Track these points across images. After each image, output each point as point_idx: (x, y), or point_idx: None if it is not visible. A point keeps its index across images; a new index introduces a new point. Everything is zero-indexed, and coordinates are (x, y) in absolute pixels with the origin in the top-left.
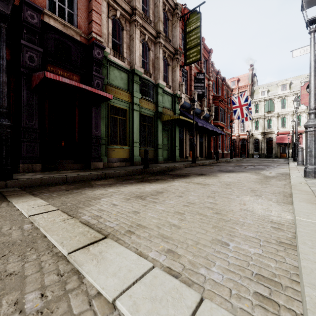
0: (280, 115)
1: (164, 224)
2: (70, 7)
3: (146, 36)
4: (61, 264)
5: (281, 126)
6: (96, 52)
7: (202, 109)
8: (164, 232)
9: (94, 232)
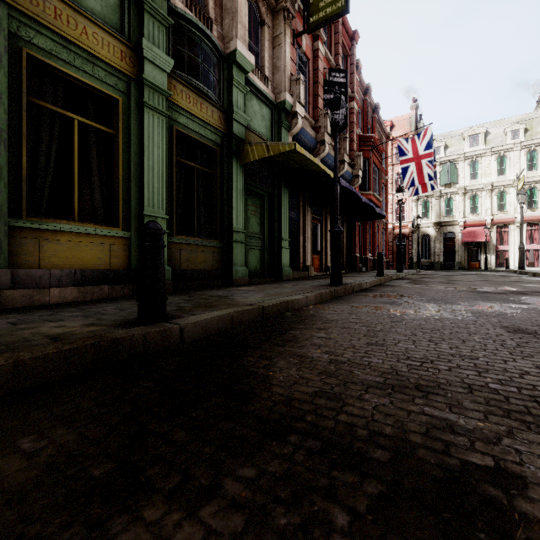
0: (468, 191)
1: None
2: None
3: None
4: None
5: (470, 212)
6: None
7: (340, 158)
8: None
9: None
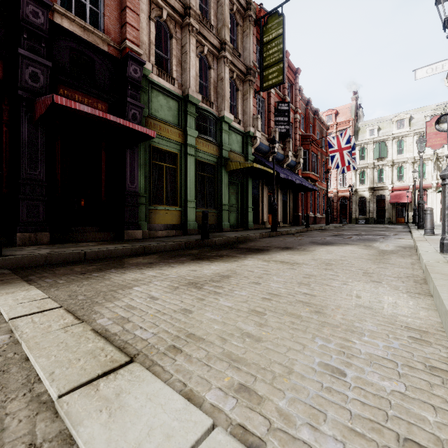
0: (395, 164)
1: (232, 333)
2: (94, 2)
3: (205, 48)
4: (43, 420)
5: (397, 179)
6: (132, 68)
7: (286, 154)
8: (232, 348)
9: (112, 351)
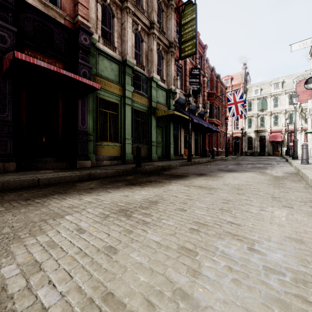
0: (272, 114)
1: (161, 291)
2: None
3: (139, 26)
4: None
5: (274, 124)
6: (82, 37)
7: (197, 105)
8: None
9: None
